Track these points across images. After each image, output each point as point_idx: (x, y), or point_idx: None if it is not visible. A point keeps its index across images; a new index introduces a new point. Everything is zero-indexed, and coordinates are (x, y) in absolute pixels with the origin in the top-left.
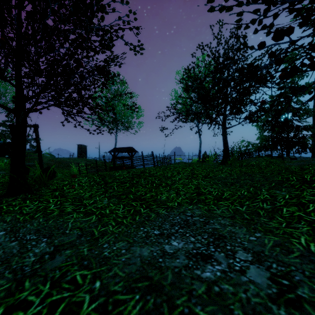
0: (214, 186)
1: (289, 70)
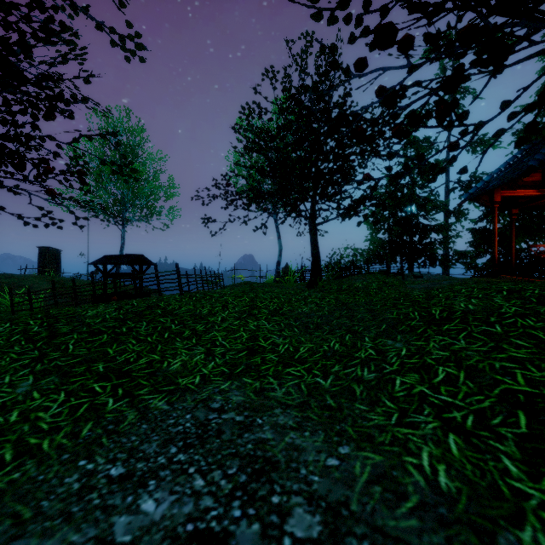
0: (285, 333)
1: (407, 118)
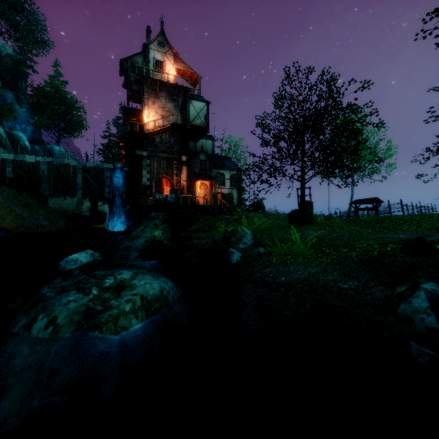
0: None
1: None
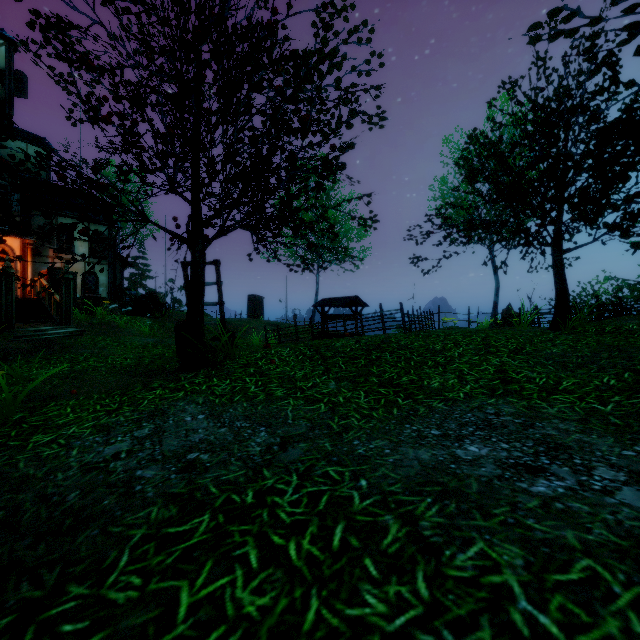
0: (537, 369)
1: None
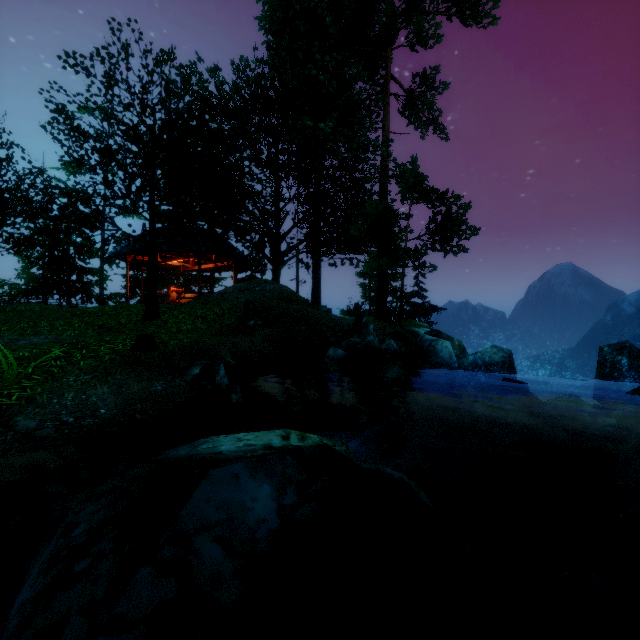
0: None
1: (64, 234)
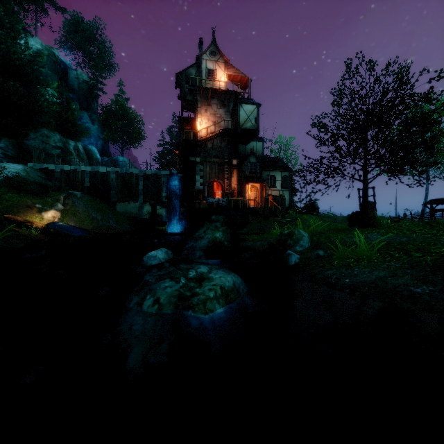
0: None
1: None
